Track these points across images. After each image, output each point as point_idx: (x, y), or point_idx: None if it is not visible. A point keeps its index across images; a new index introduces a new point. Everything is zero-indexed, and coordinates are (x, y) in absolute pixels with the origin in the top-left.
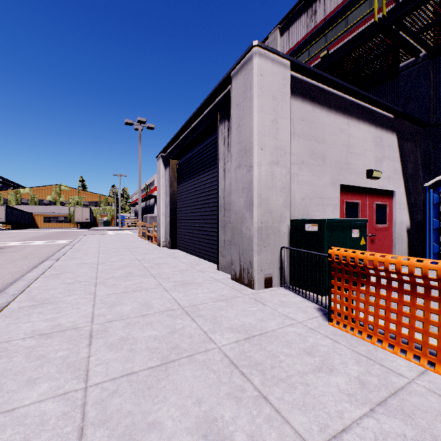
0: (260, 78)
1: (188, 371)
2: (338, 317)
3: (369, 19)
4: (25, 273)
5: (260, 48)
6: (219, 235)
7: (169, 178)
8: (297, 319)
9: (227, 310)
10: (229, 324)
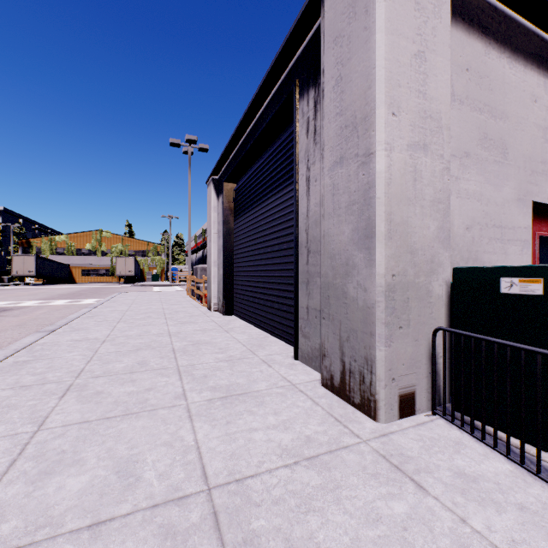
0: None
1: None
2: None
3: None
4: None
5: None
6: (298, 297)
7: (223, 210)
8: None
9: (326, 511)
10: None
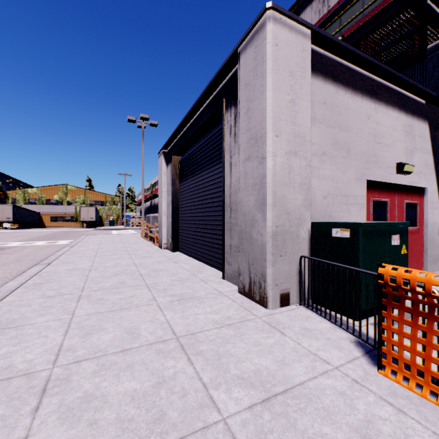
0: (275, 48)
1: None
2: (394, 364)
3: None
4: (10, 280)
5: (274, 12)
6: (224, 239)
7: (171, 175)
8: (331, 361)
9: (235, 343)
10: (239, 370)
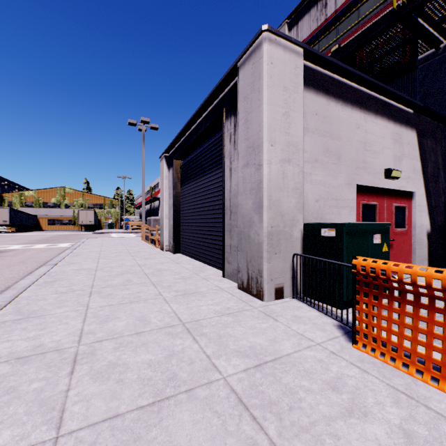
0: (270, 66)
1: (186, 413)
2: (365, 339)
3: (384, 10)
4: (19, 279)
5: (270, 33)
6: (225, 240)
7: (173, 179)
8: (315, 339)
9: (234, 327)
10: (237, 346)
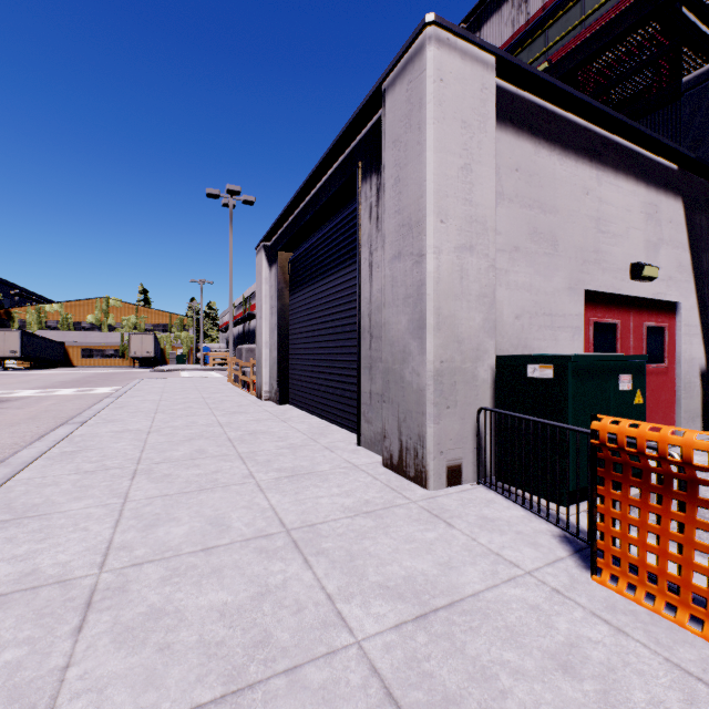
0: (439, 85)
1: None
2: (615, 566)
3: (625, 2)
4: (22, 448)
5: (438, 29)
6: (361, 383)
7: (277, 283)
8: (522, 564)
9: (377, 538)
10: (381, 577)
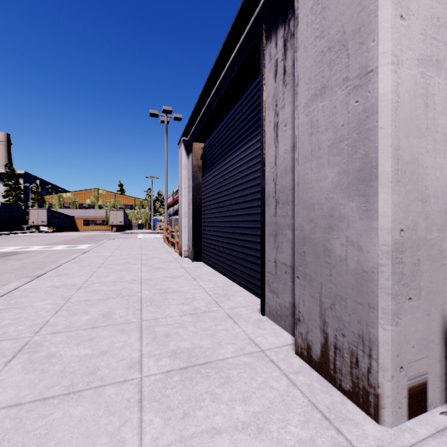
0: None
1: None
2: None
3: None
4: None
5: None
6: (264, 250)
7: (192, 167)
8: None
9: None
10: None
